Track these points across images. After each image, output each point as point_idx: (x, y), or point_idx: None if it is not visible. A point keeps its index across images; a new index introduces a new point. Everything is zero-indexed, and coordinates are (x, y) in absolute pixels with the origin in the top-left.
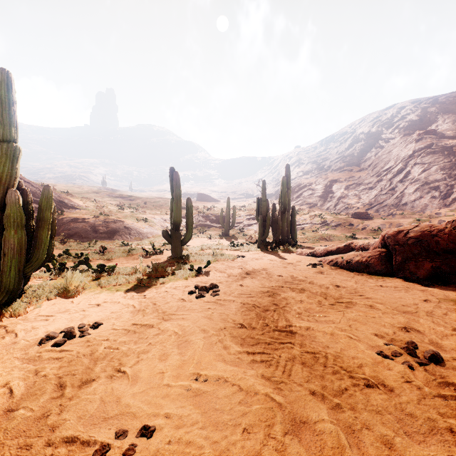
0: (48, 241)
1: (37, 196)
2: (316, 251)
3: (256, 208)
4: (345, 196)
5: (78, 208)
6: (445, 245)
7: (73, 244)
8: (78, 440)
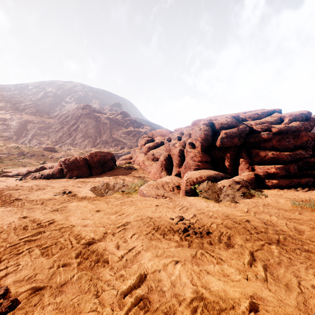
0: None
1: None
2: (20, 172)
3: None
4: (39, 134)
5: None
6: (81, 163)
7: None
8: None
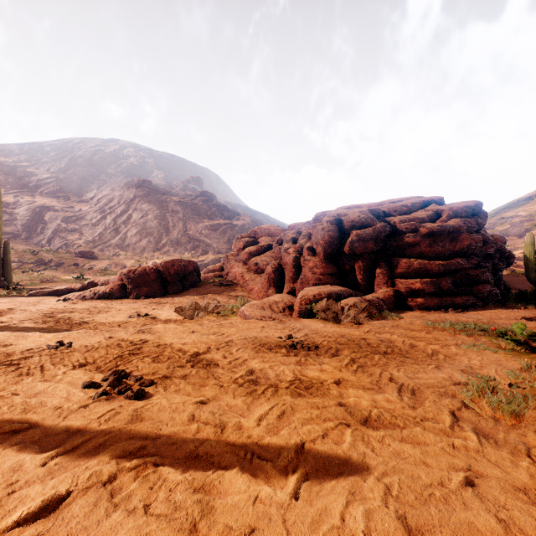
0: None
1: None
2: (58, 290)
3: None
4: (64, 229)
5: None
6: (153, 277)
7: None
8: (34, 349)
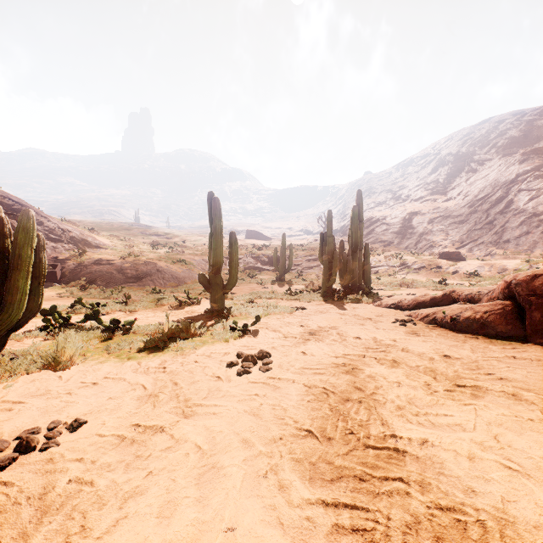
0: (28, 289)
1: (55, 233)
2: (402, 302)
3: (317, 247)
4: (429, 232)
5: (103, 247)
6: None
7: (95, 290)
8: None
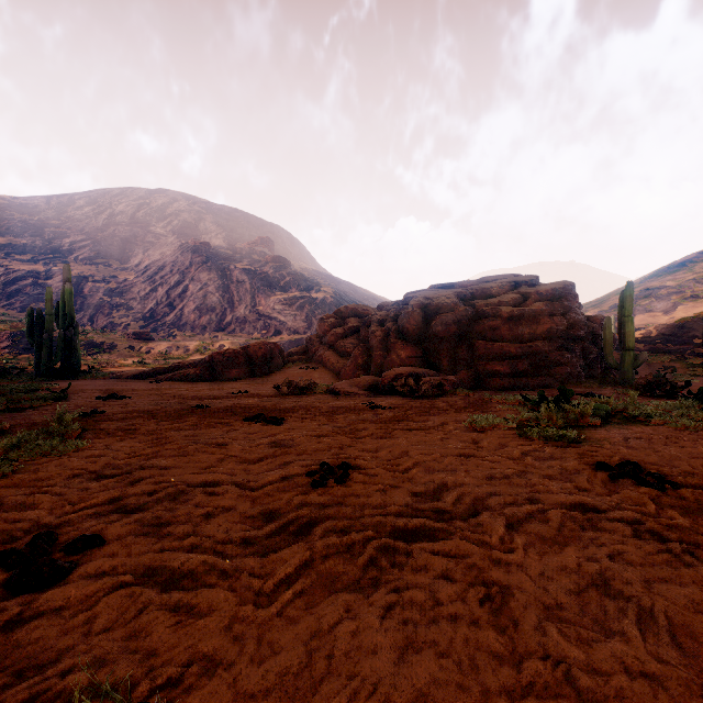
0: None
1: None
2: (143, 373)
3: None
4: (108, 305)
5: None
6: (241, 360)
7: None
8: (186, 408)
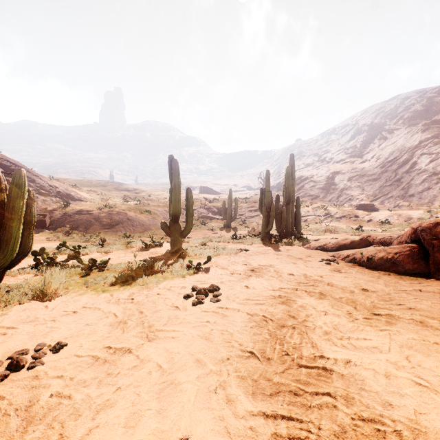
0: (20, 234)
1: (45, 189)
2: (327, 245)
3: (257, 200)
4: (348, 187)
5: (84, 200)
6: None
7: (77, 235)
8: None
